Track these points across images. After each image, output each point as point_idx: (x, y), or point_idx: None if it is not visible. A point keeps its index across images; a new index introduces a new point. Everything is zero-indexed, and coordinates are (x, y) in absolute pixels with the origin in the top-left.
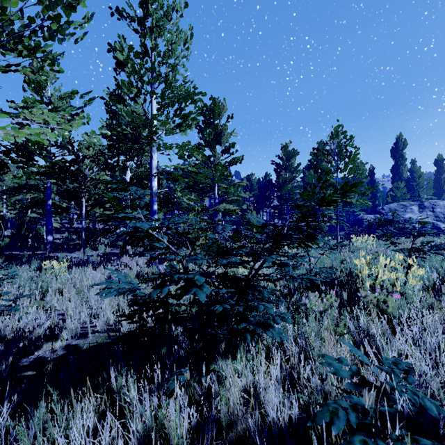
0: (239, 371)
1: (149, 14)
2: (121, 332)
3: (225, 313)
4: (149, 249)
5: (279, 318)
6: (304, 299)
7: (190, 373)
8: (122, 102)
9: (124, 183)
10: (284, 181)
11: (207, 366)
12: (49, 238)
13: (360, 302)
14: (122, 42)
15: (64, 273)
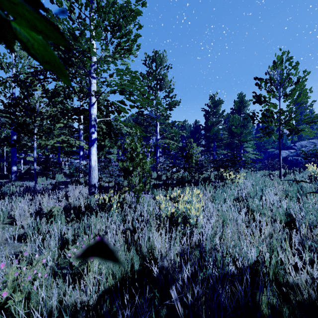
0: None
1: None
2: None
3: None
4: None
5: None
6: None
7: None
8: None
9: None
10: (211, 124)
11: None
12: (13, 169)
13: None
14: None
15: None
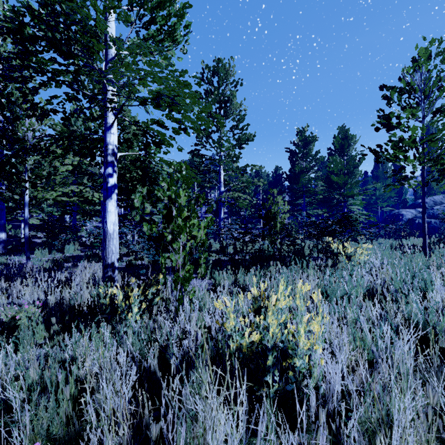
0: None
1: None
2: None
3: None
4: None
5: None
6: None
7: None
8: None
9: None
10: (300, 171)
11: None
12: (0, 237)
13: None
14: None
15: None
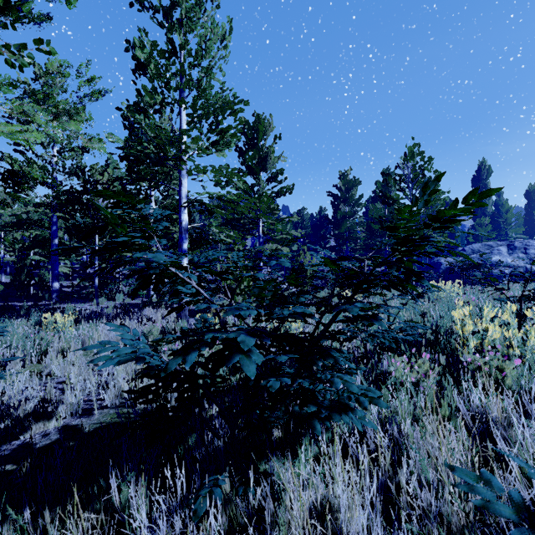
0: (304, 478)
1: (178, 2)
2: (135, 410)
3: (281, 389)
4: (172, 295)
5: (367, 398)
6: (385, 365)
7: (230, 480)
8: (144, 114)
9: (131, 195)
10: (342, 217)
11: (255, 466)
12: (54, 286)
13: (459, 368)
14: (142, 36)
15: (69, 329)
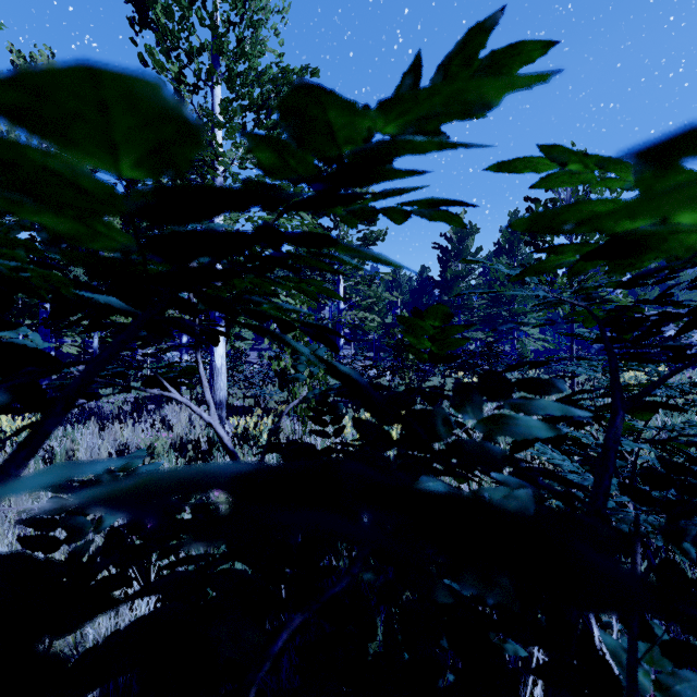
0: None
1: None
2: None
3: None
4: None
5: None
6: None
7: None
8: None
9: None
10: (454, 277)
11: None
12: None
13: None
14: None
15: None
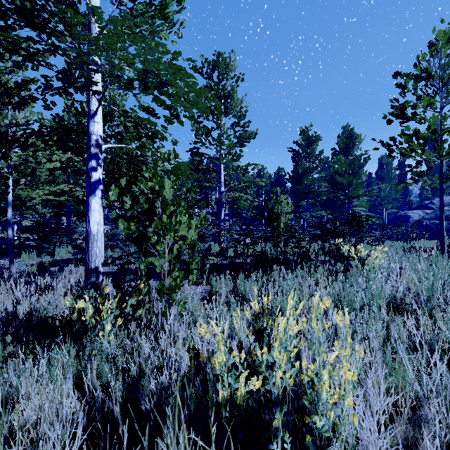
0: None
1: None
2: None
3: None
4: None
5: None
6: None
7: None
8: None
9: None
10: (304, 172)
11: None
12: None
13: None
14: None
15: None
